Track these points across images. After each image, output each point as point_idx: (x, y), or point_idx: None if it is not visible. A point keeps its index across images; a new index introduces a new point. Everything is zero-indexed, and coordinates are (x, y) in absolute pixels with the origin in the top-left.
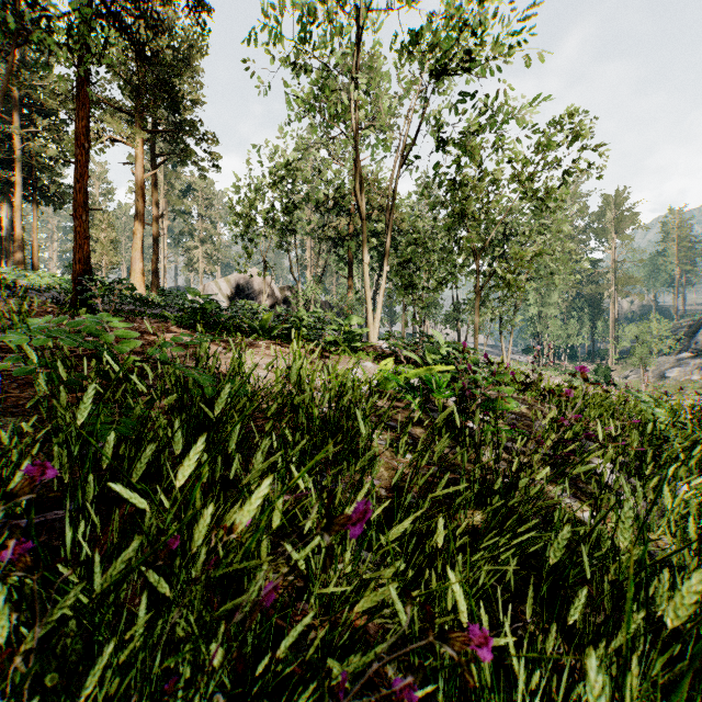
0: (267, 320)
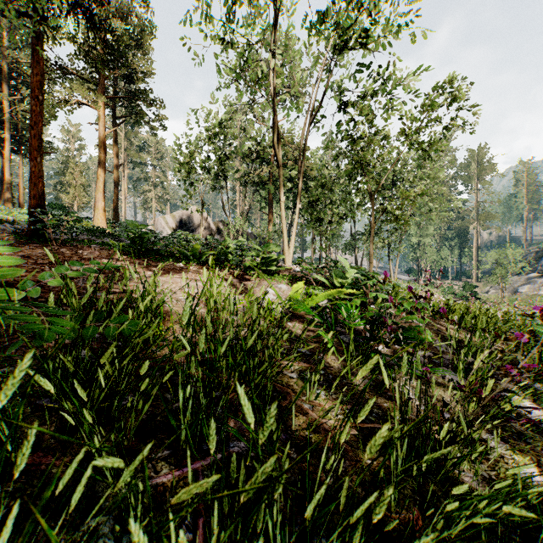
0: (197, 248)
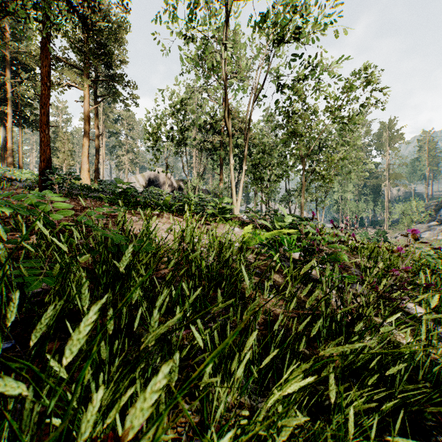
0: (168, 200)
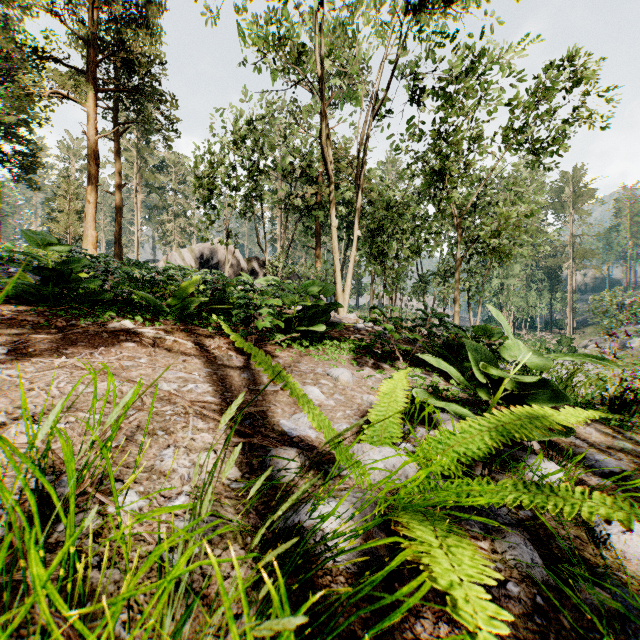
0: (186, 290)
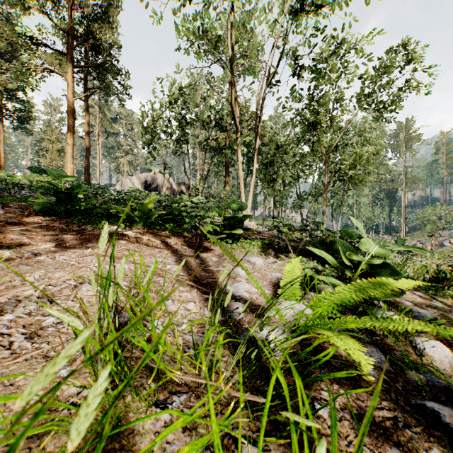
0: (147, 206)
